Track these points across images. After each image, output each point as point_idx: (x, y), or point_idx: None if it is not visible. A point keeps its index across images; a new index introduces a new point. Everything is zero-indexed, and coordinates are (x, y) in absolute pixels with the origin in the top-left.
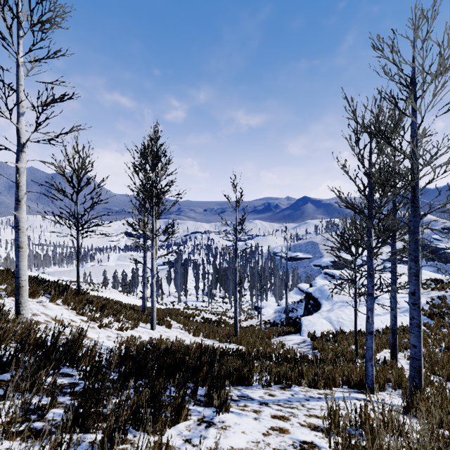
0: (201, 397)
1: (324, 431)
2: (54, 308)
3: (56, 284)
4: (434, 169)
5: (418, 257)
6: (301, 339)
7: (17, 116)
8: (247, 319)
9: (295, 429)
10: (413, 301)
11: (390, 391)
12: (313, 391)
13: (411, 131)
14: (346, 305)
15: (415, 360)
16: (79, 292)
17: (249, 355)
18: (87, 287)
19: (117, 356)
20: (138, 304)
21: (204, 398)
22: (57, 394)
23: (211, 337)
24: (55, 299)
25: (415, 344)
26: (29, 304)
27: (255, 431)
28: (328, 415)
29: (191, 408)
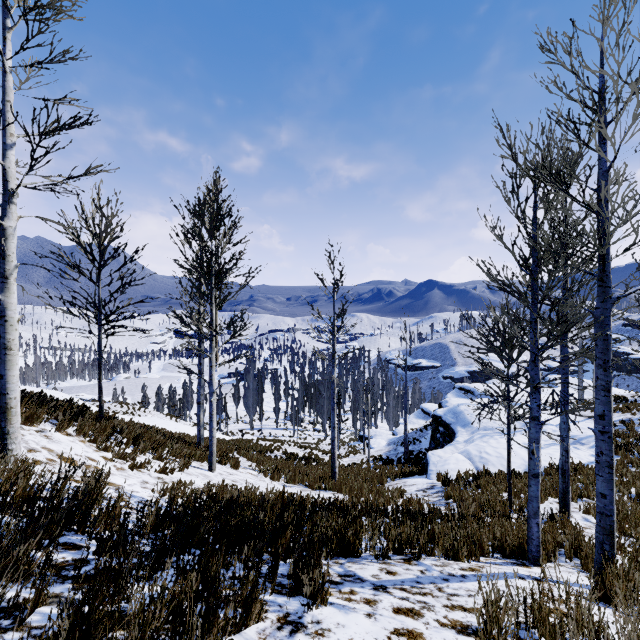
0: (283, 579)
1: (480, 637)
2: (63, 440)
3: (68, 404)
4: (637, 228)
5: (609, 362)
6: (427, 483)
7: (3, 149)
8: (348, 454)
9: (433, 633)
10: (602, 428)
11: (563, 561)
12: (454, 566)
13: (598, 173)
14: (492, 434)
15: (604, 516)
16: (101, 417)
17: (354, 508)
18: (118, 409)
19: (154, 515)
20: (192, 433)
21: (287, 580)
22: (48, 583)
23: (298, 482)
24: (65, 426)
25: (604, 492)
26: (25, 435)
27: (370, 637)
28: (487, 612)
29: (267, 598)
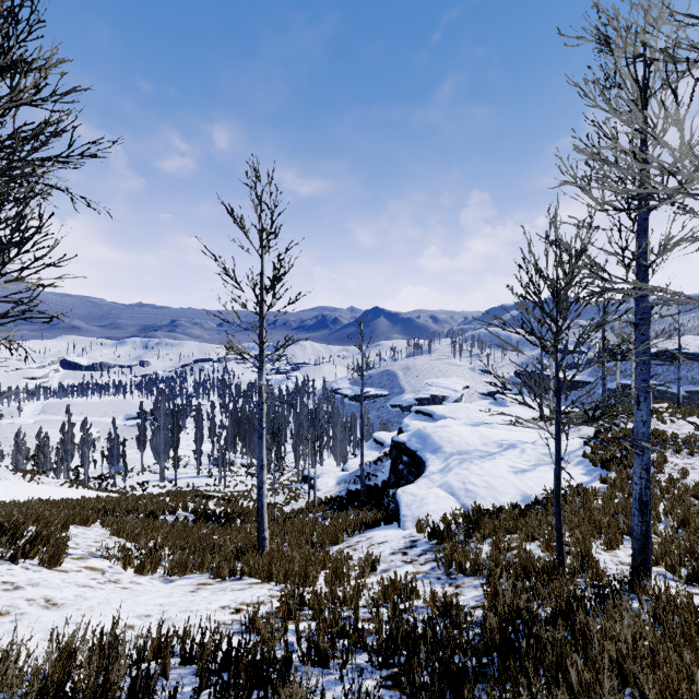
0: None
1: None
2: None
3: None
4: None
5: None
6: (404, 537)
7: None
8: (288, 501)
9: None
10: None
11: None
12: None
13: None
14: (470, 458)
15: None
16: None
17: (288, 669)
18: None
19: None
20: (41, 495)
21: None
22: None
23: (192, 569)
24: None
25: None
26: None
27: None
28: None
29: None
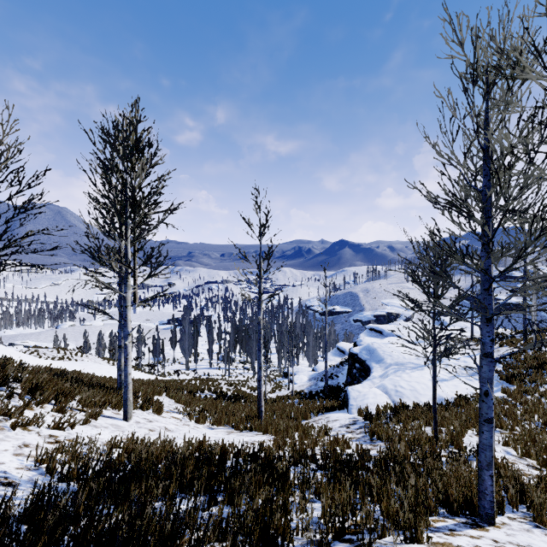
0: None
1: None
2: None
3: None
4: None
5: None
6: (350, 418)
7: None
8: (274, 390)
9: None
10: None
11: (509, 510)
12: None
13: None
14: (404, 368)
15: None
16: None
17: (280, 459)
18: (54, 354)
19: None
20: None
21: None
22: None
23: (224, 423)
24: None
25: None
26: None
27: None
28: None
29: None
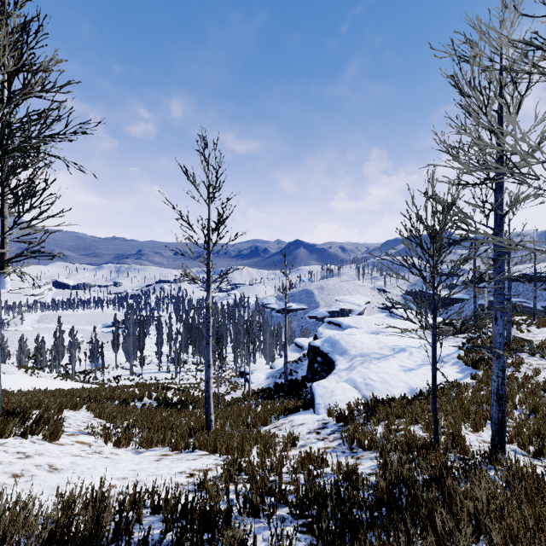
0: None
1: None
2: None
3: None
4: None
5: None
6: (318, 420)
7: None
8: (229, 392)
9: None
10: None
11: None
12: None
13: None
14: (369, 359)
15: None
16: None
17: (229, 517)
18: None
19: None
20: (40, 386)
21: None
22: None
23: (156, 443)
24: None
25: None
26: None
27: None
28: None
29: None
